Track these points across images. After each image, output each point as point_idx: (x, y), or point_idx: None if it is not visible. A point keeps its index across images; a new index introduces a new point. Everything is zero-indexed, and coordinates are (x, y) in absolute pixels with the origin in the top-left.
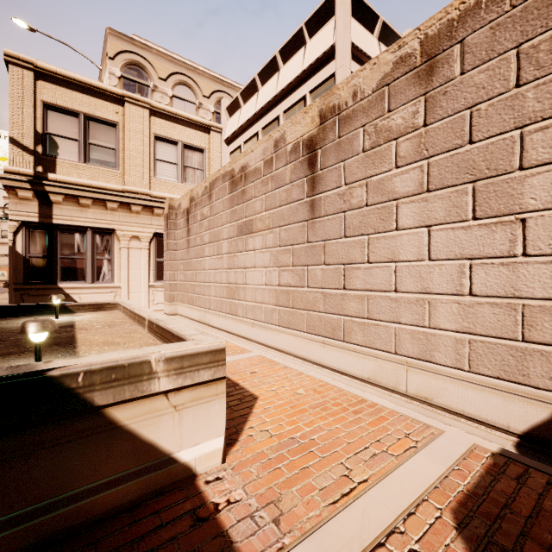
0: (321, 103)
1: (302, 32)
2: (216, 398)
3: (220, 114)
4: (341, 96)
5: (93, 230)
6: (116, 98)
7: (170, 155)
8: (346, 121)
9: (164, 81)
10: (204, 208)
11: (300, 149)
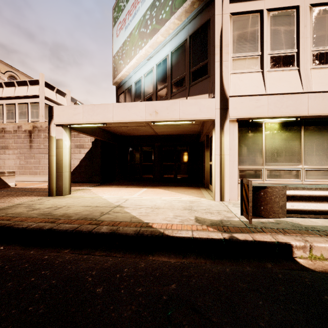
0: (33, 124)
1: (27, 82)
2: (14, 177)
3: None
4: (38, 125)
5: None
6: None
7: None
8: (39, 131)
9: None
10: None
11: (27, 132)
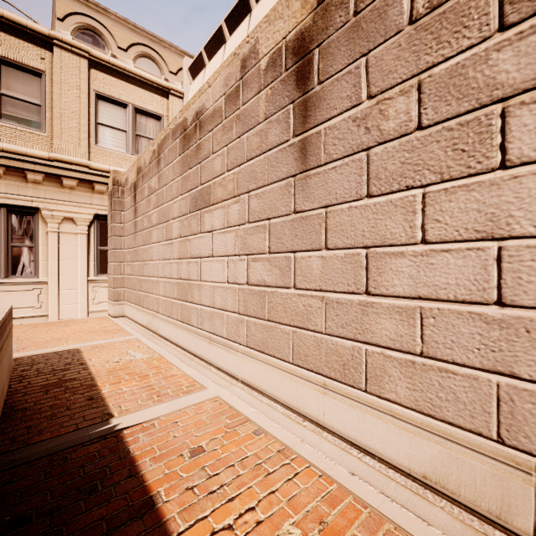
0: None
1: None
2: None
3: None
4: None
5: (7, 208)
6: (41, 40)
7: (117, 120)
8: None
9: (124, 51)
10: (152, 179)
11: (282, 59)
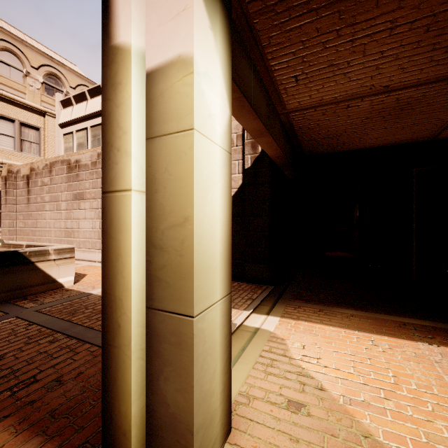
0: None
1: None
2: (71, 263)
3: (49, 85)
4: None
5: None
6: None
7: (7, 130)
8: None
9: None
10: (45, 178)
11: None
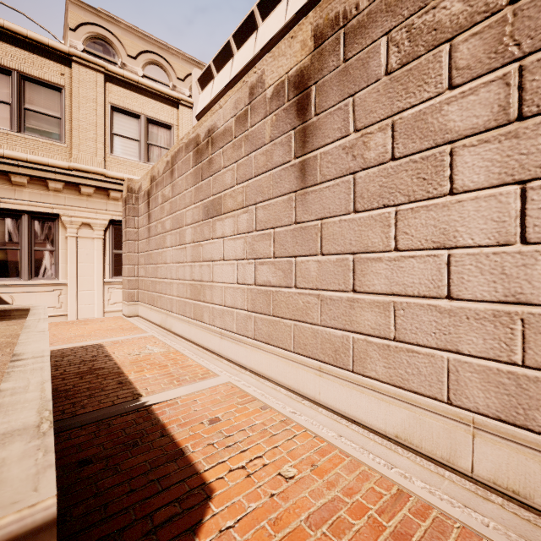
0: (316, 17)
1: None
2: None
3: None
4: None
5: (30, 215)
6: (61, 57)
7: (130, 130)
8: (357, 32)
9: (133, 59)
10: (166, 188)
11: (285, 91)
